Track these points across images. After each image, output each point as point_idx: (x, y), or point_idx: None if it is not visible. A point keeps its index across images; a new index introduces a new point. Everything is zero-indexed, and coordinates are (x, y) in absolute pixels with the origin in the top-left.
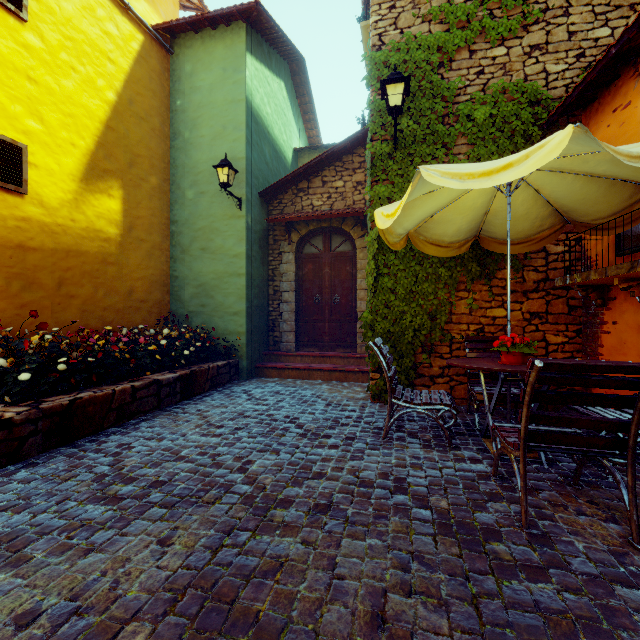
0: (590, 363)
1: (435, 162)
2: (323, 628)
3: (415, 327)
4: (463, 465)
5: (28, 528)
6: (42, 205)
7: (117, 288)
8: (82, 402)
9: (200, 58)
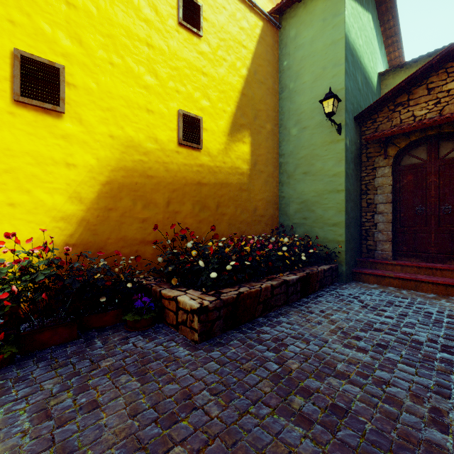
0: None
1: None
2: None
3: None
4: None
5: (241, 431)
6: (209, 155)
7: (247, 207)
8: (243, 296)
9: (302, 21)
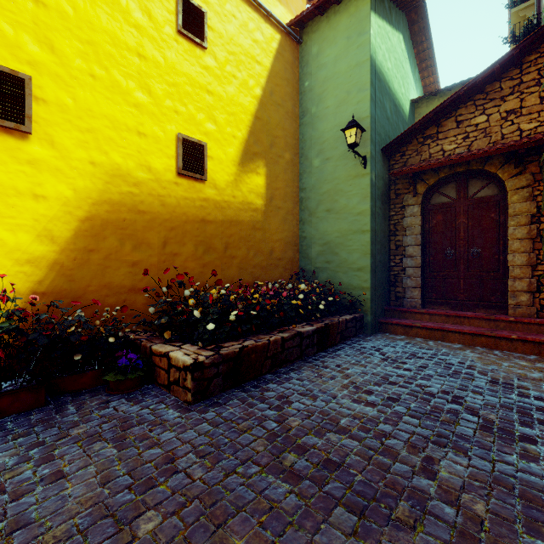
0: None
1: None
2: None
3: None
4: None
5: (223, 491)
6: (215, 187)
7: (262, 249)
8: (247, 350)
9: (325, 37)
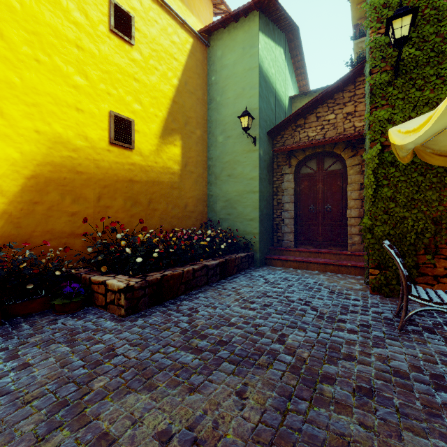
0: None
1: (440, 81)
2: None
3: (417, 231)
4: None
5: (151, 362)
6: (141, 155)
7: (178, 204)
8: (167, 277)
9: (227, 45)
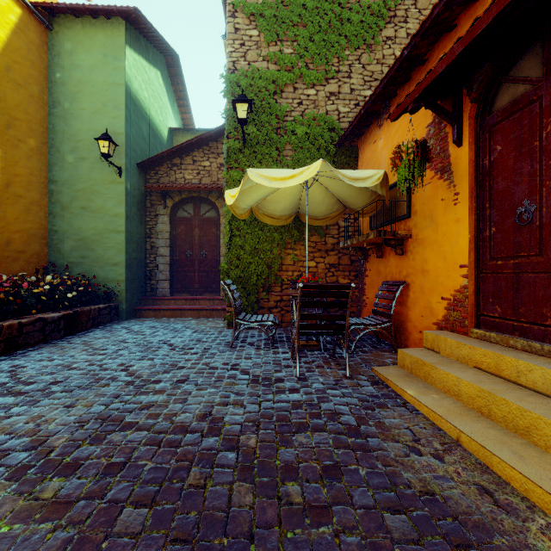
0: (324, 284)
1: (271, 159)
2: (176, 421)
3: (258, 274)
4: (277, 355)
5: None
6: None
7: None
8: None
9: (80, 40)
